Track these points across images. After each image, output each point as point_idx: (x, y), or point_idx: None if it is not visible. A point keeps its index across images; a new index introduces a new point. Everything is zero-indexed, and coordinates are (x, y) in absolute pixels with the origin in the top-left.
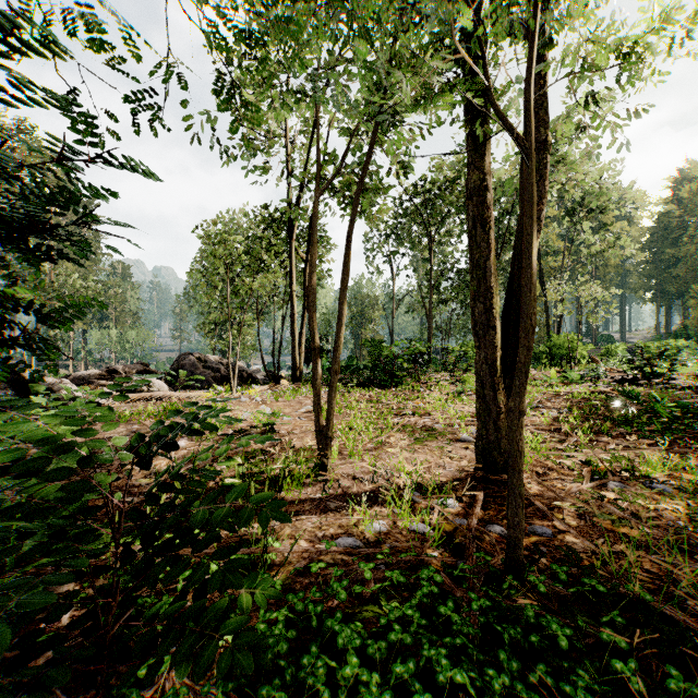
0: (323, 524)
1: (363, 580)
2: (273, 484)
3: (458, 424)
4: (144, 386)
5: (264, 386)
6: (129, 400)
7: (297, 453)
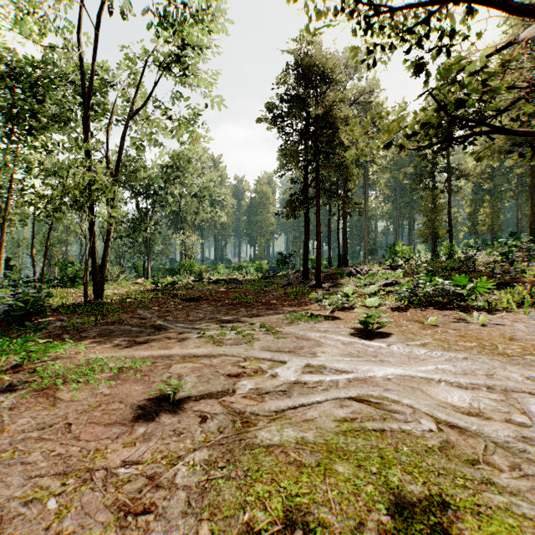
0: None
1: None
2: None
3: None
4: None
5: None
6: None
7: None
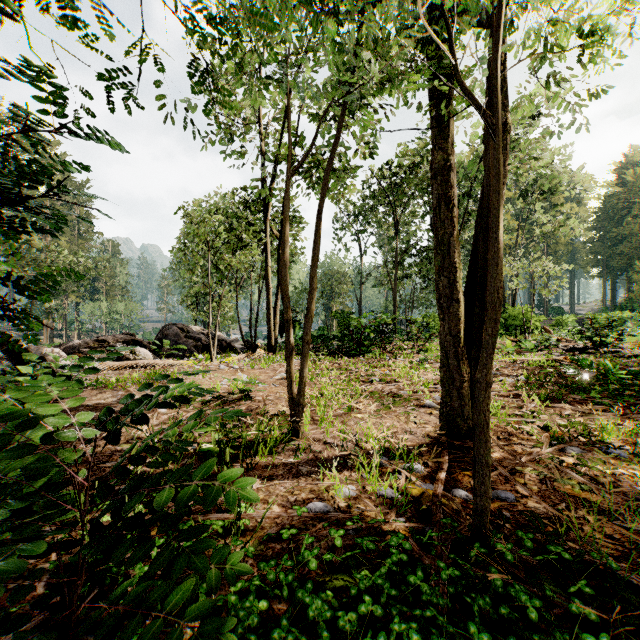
0: (295, 488)
1: (334, 546)
2: (247, 449)
3: (422, 391)
4: (130, 355)
5: (241, 355)
6: (115, 368)
7: (271, 418)
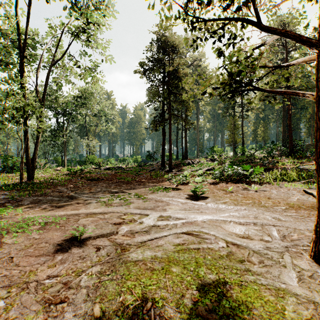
0: None
1: None
2: None
3: None
4: None
5: None
6: None
7: None
